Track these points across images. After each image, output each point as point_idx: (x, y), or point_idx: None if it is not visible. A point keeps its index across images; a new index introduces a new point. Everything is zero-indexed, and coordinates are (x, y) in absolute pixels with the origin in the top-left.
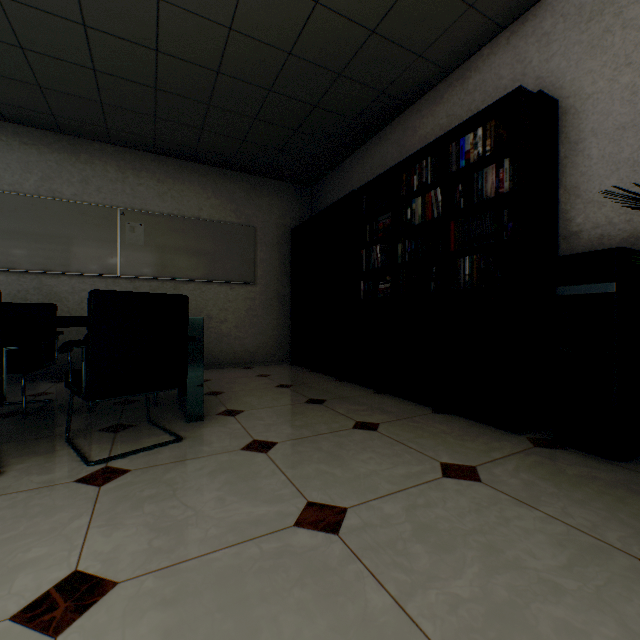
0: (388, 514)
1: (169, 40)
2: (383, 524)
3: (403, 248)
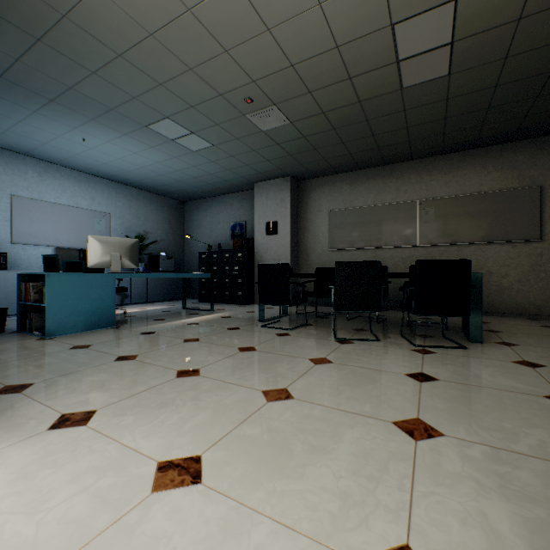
0: None
1: (455, 90)
2: None
3: None
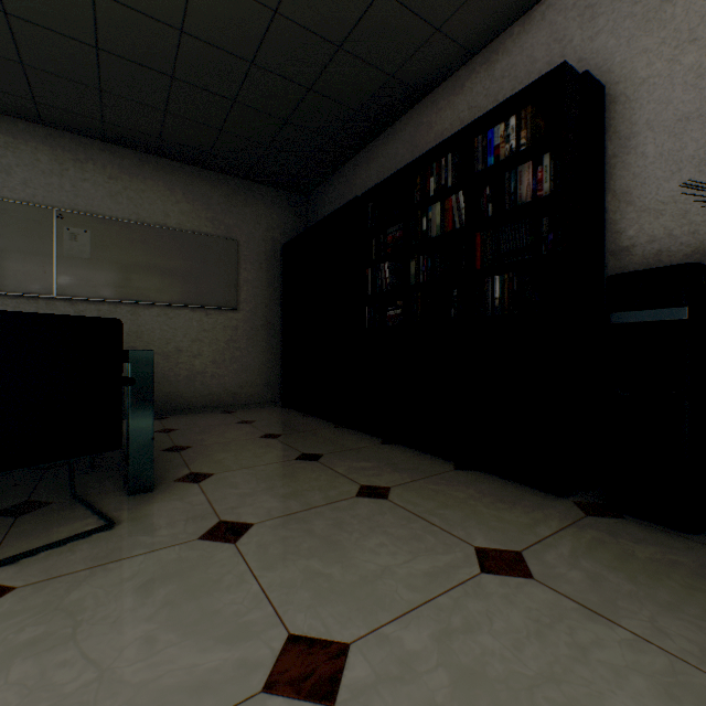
0: (411, 652)
1: None
2: (405, 675)
3: (417, 266)
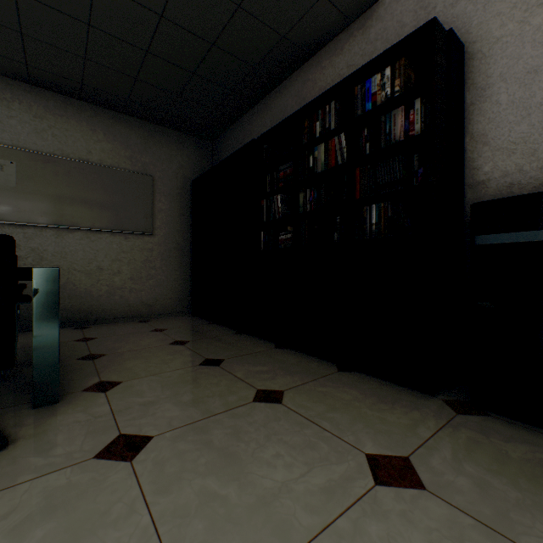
0: None
1: None
2: None
3: (305, 197)
